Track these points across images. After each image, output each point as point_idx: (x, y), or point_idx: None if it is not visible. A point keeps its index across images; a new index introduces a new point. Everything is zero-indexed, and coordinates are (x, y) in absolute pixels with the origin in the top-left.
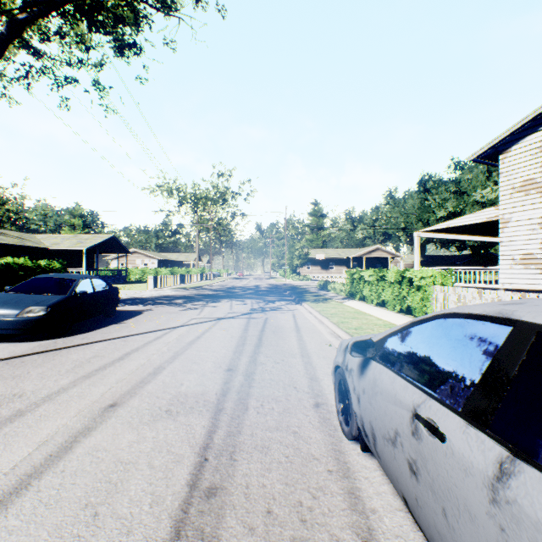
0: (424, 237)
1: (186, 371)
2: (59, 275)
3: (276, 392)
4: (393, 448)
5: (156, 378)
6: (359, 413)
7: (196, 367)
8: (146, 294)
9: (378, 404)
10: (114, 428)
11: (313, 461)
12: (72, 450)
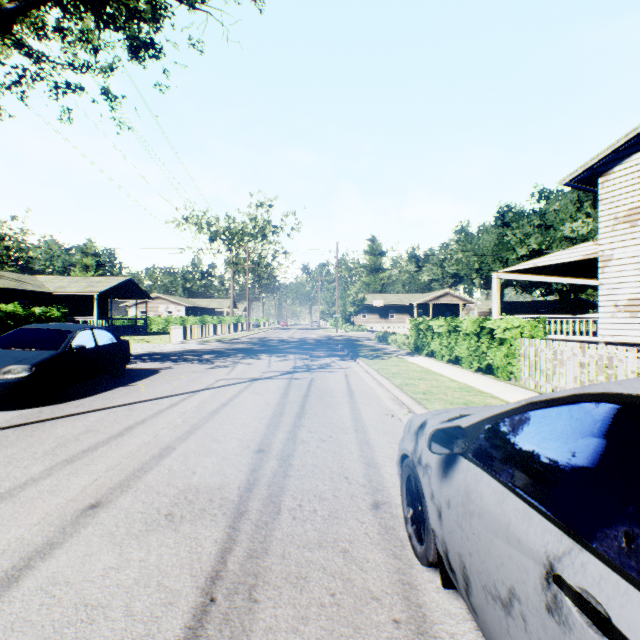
0: (502, 280)
1: (203, 453)
2: (52, 325)
3: (320, 485)
4: (505, 615)
5: (160, 464)
6: (440, 534)
7: (217, 448)
8: (168, 348)
9: (476, 533)
10: (88, 545)
11: (372, 604)
12: (18, 582)
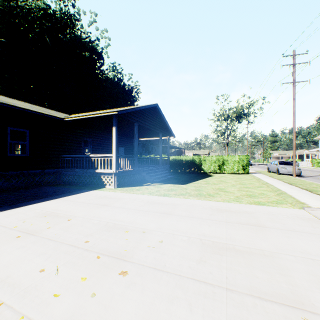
0: None
1: None
2: None
3: None
4: None
5: None
6: None
7: None
8: None
9: None
10: None
11: None
12: None
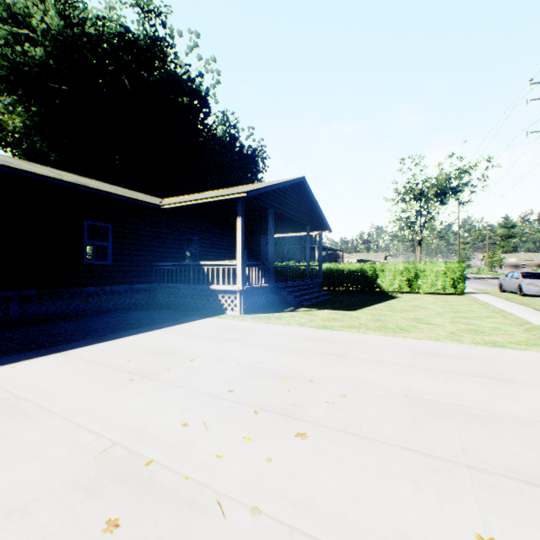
0: None
1: None
2: None
3: None
4: None
5: None
6: None
7: None
8: None
9: None
10: None
11: None
12: None
